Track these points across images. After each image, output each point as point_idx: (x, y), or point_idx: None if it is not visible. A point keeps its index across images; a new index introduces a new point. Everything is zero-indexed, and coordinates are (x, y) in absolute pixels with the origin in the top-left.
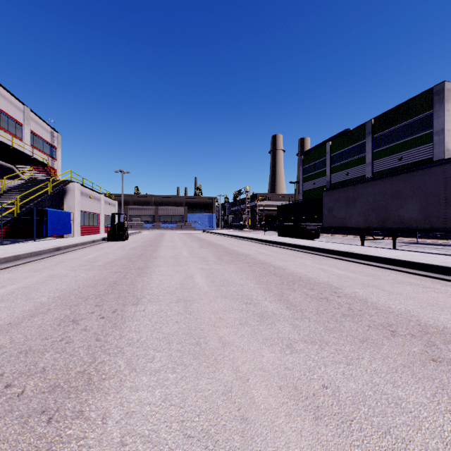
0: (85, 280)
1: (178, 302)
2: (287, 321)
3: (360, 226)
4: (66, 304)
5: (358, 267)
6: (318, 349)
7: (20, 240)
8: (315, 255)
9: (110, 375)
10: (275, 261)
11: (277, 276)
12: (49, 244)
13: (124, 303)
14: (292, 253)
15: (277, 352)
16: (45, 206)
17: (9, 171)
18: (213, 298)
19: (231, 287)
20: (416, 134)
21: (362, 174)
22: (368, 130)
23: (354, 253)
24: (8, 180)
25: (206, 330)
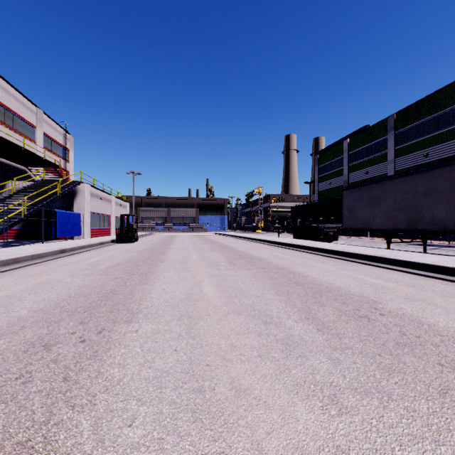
0: (79, 288)
1: (181, 319)
2: (322, 353)
3: (386, 227)
4: (46, 320)
5: (392, 274)
6: (379, 407)
7: (30, 242)
8: (338, 259)
9: (62, 454)
10: (293, 266)
11: (299, 285)
12: (55, 246)
13: (115, 319)
14: (311, 257)
15: (318, 412)
16: (55, 207)
17: (22, 173)
18: (223, 314)
19: (245, 298)
20: (444, 129)
21: (383, 172)
22: (390, 126)
23: (384, 257)
24: (19, 182)
25: (213, 365)
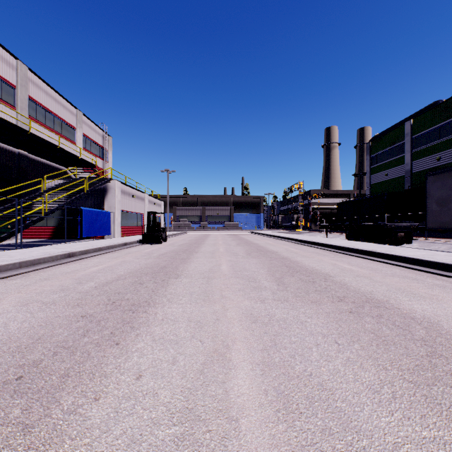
0: None
1: None
2: None
3: None
4: None
5: None
6: None
7: (60, 241)
8: None
9: None
10: (395, 296)
11: None
12: (67, 248)
13: None
14: (404, 273)
15: None
16: (88, 205)
17: (62, 173)
18: None
19: None
20: None
21: None
22: None
23: None
24: (55, 181)
25: None
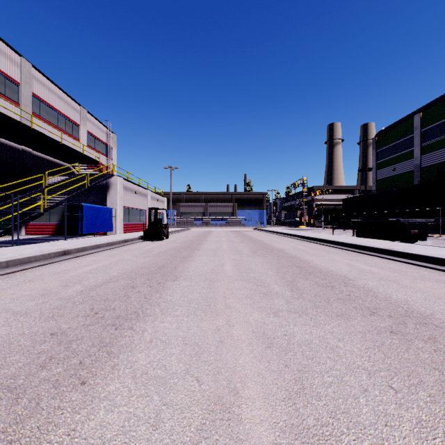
0: None
1: None
2: None
3: None
4: None
5: None
6: None
7: (62, 238)
8: None
9: None
10: (438, 307)
11: None
12: (64, 245)
13: None
14: (435, 276)
15: None
16: (90, 202)
17: (66, 170)
18: None
19: None
20: None
21: None
22: None
23: None
24: (58, 177)
25: None
